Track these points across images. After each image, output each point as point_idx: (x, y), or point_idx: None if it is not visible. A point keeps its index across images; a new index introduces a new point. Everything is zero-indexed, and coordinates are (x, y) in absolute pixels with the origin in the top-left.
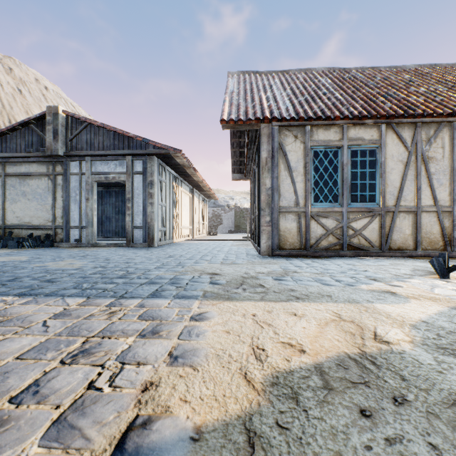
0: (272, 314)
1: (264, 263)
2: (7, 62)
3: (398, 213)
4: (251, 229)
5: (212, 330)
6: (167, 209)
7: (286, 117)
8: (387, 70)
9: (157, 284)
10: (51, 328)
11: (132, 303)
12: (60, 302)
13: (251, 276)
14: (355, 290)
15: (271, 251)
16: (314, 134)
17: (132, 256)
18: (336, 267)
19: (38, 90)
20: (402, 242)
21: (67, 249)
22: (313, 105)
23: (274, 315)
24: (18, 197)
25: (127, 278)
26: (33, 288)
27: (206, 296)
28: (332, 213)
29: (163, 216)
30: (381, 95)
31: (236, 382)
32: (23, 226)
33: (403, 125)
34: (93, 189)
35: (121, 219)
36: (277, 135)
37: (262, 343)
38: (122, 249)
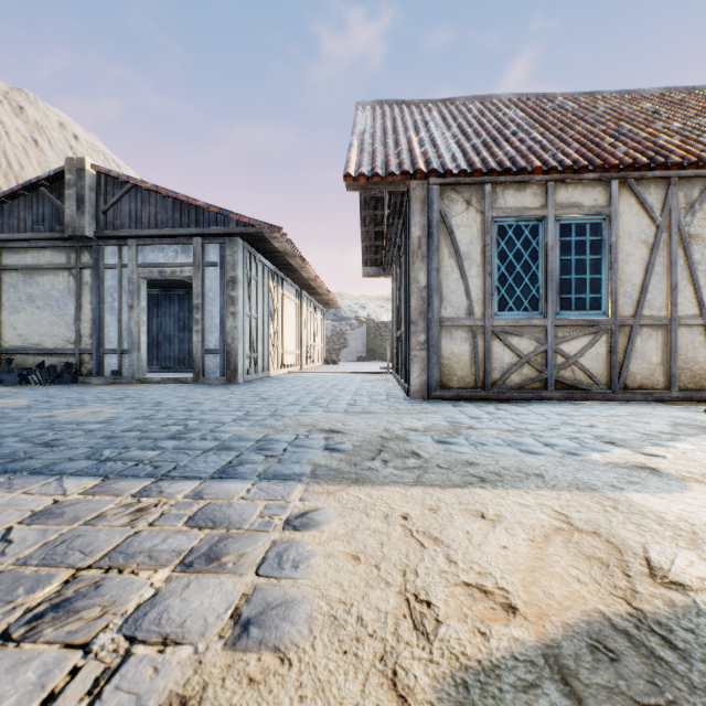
0: (439, 515)
1: (417, 412)
2: (16, 97)
3: (639, 328)
4: (394, 355)
5: (325, 552)
6: (260, 323)
7: (452, 170)
8: (614, 96)
9: (233, 451)
10: (14, 546)
11: (181, 489)
12: (53, 487)
13: (397, 435)
14: (584, 463)
15: (427, 390)
16: (499, 197)
17: (199, 398)
18: (540, 419)
19: (64, 140)
20: (645, 377)
21: (98, 386)
22: (497, 150)
23: (443, 517)
24: (21, 303)
25: (182, 440)
26: (16, 457)
27: (318, 476)
28: (528, 328)
29: (252, 335)
30: (608, 134)
31: (373, 702)
32: (30, 350)
33: (648, 181)
34: (141, 291)
35: (188, 338)
36: (437, 199)
37: (425, 587)
38: (186, 387)
